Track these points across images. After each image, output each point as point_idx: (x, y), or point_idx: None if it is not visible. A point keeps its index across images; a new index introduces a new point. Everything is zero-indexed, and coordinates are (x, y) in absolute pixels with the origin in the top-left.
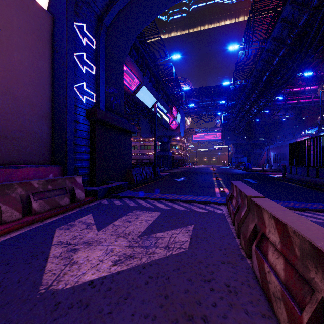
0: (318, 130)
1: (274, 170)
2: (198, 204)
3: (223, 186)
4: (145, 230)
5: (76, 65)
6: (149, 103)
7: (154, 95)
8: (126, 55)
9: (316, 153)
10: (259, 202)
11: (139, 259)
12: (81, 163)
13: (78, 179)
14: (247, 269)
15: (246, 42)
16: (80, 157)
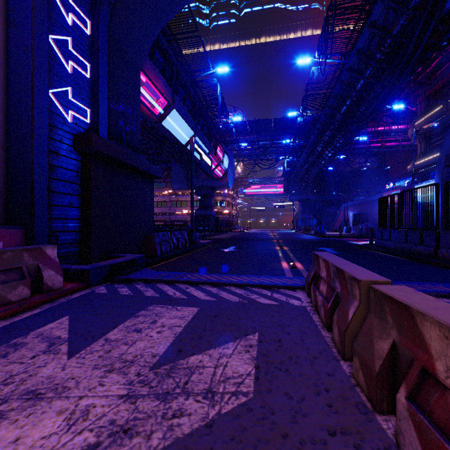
0: (411, 182)
1: (355, 236)
2: (260, 289)
3: (292, 258)
4: (167, 349)
5: (54, 55)
6: (183, 137)
7: (190, 126)
8: (146, 57)
9: (419, 210)
10: (399, 295)
11: (145, 438)
12: (63, 223)
13: (49, 251)
14: (387, 448)
15: (323, 53)
16: (61, 213)
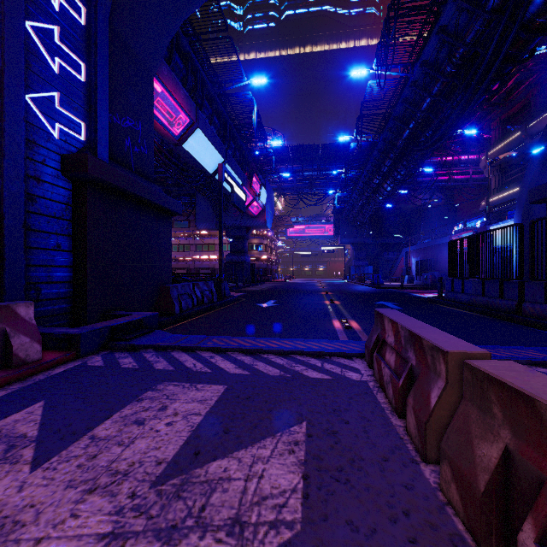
0: (486, 222)
1: (419, 287)
2: (307, 358)
3: (346, 315)
4: (179, 450)
5: (34, 49)
6: (210, 164)
7: (218, 150)
8: (161, 59)
9: (499, 256)
10: (511, 378)
11: None
12: (47, 272)
13: (22, 310)
14: None
15: (382, 62)
16: (44, 259)
